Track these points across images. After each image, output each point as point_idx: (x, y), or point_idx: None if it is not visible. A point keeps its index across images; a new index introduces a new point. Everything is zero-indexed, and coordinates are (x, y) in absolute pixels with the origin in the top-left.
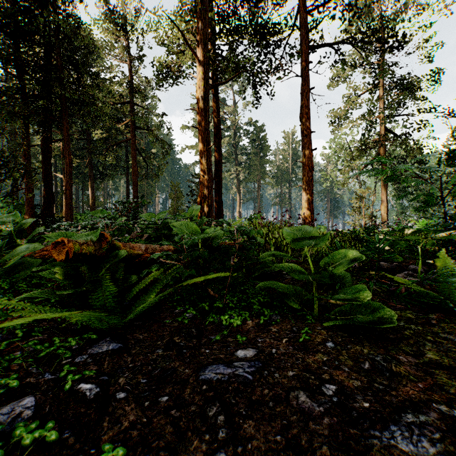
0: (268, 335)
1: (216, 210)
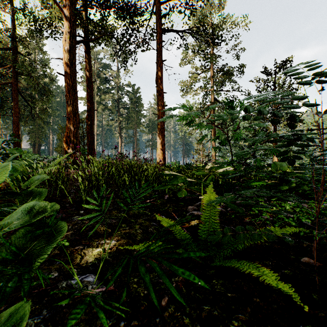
0: None
1: (88, 149)
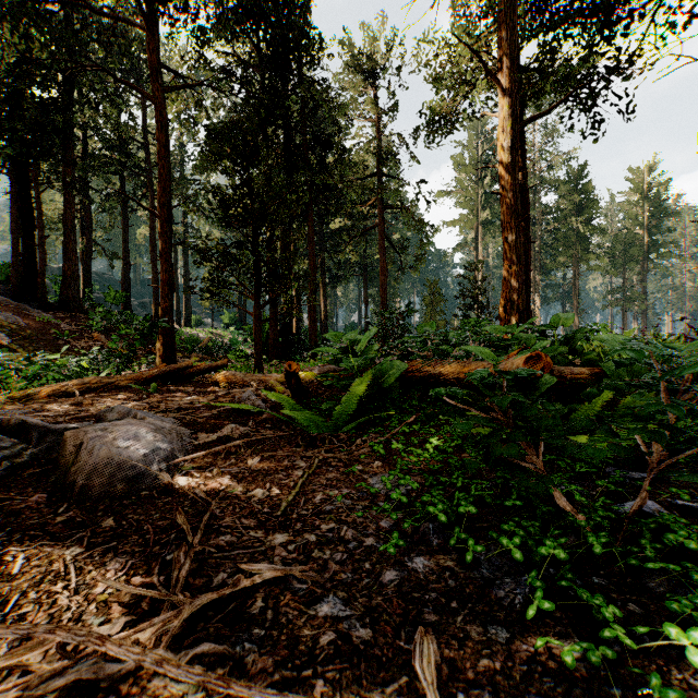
0: None
1: None
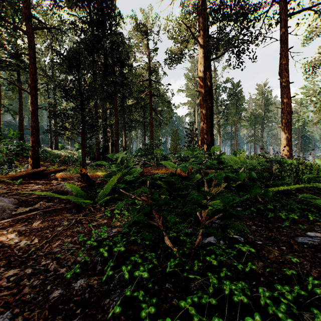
0: (320, 227)
1: None
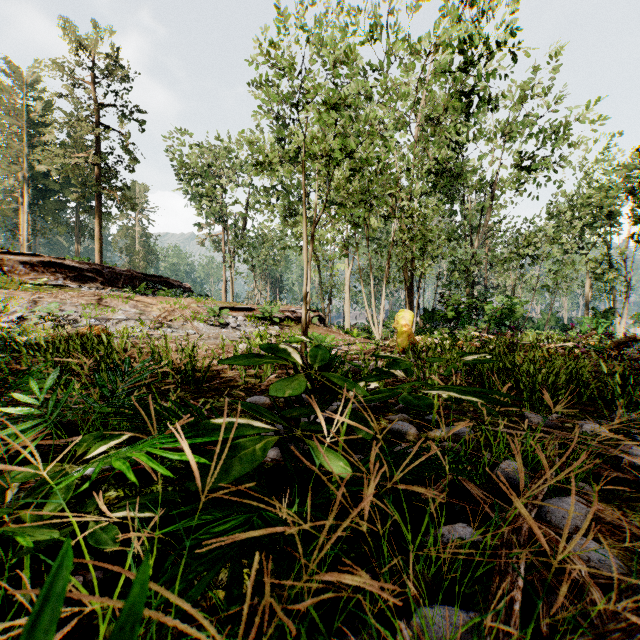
0: None
1: None
